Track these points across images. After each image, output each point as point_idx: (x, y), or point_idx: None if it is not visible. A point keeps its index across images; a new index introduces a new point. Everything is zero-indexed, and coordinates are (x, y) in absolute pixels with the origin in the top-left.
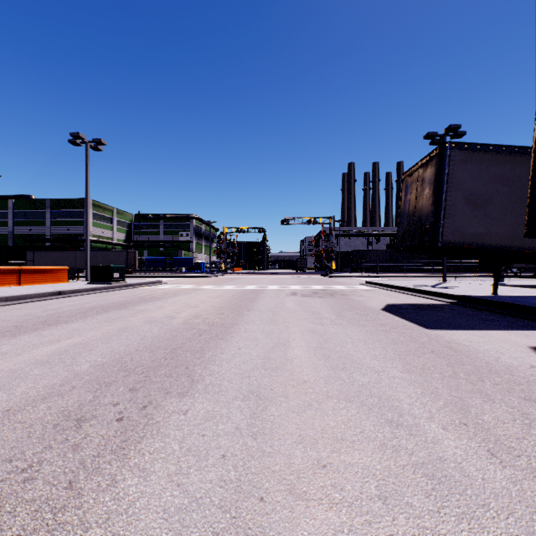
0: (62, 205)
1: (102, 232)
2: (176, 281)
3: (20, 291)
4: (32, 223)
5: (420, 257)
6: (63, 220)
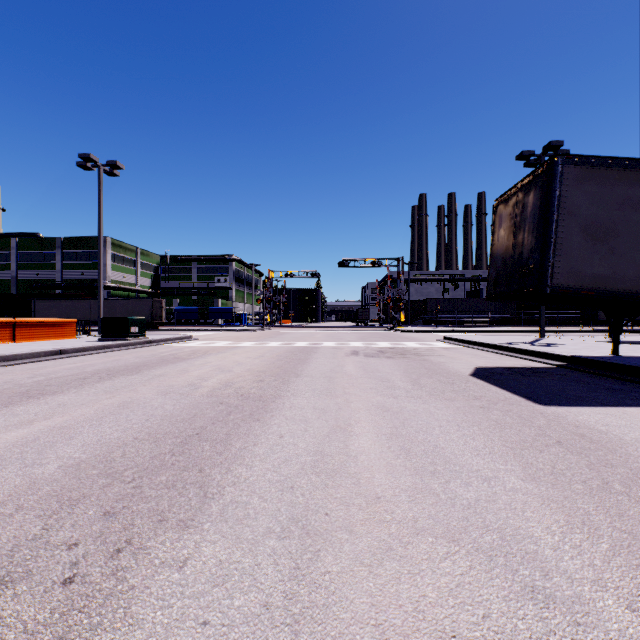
0: (75, 245)
1: (123, 277)
2: (210, 337)
3: (10, 350)
4: (39, 266)
5: (508, 307)
6: (76, 263)
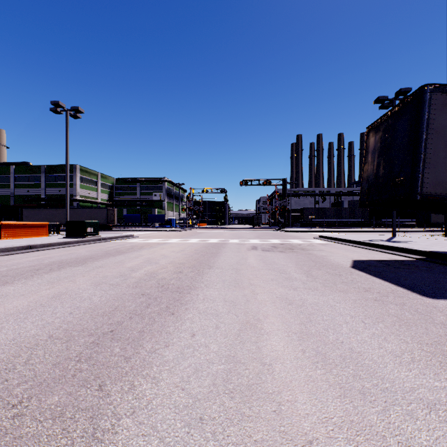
0: (54, 170)
1: (88, 193)
2: (147, 235)
3: None
4: (30, 185)
5: (362, 214)
6: (55, 183)
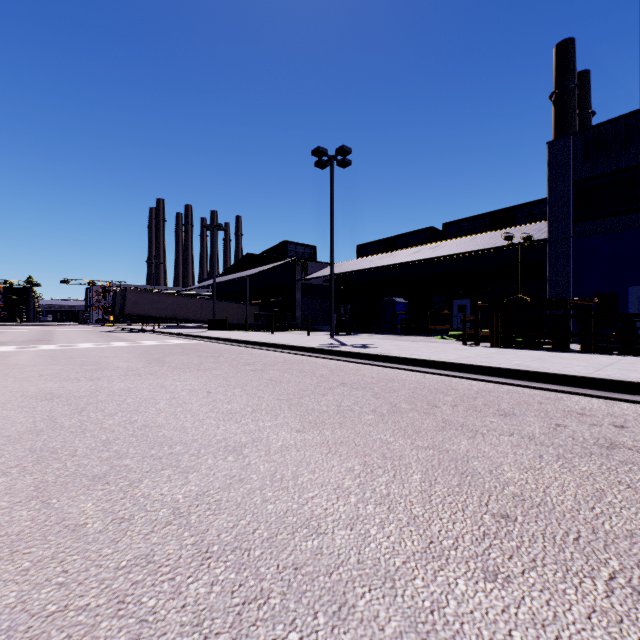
0: None
1: None
2: None
3: None
4: None
5: None
6: None
